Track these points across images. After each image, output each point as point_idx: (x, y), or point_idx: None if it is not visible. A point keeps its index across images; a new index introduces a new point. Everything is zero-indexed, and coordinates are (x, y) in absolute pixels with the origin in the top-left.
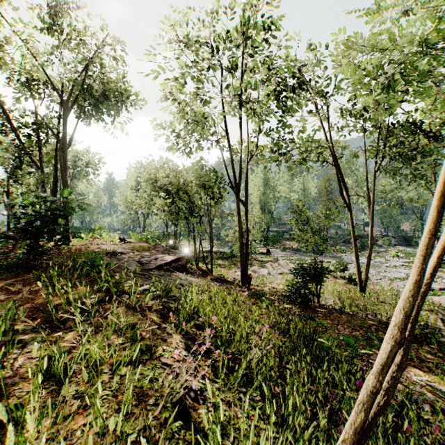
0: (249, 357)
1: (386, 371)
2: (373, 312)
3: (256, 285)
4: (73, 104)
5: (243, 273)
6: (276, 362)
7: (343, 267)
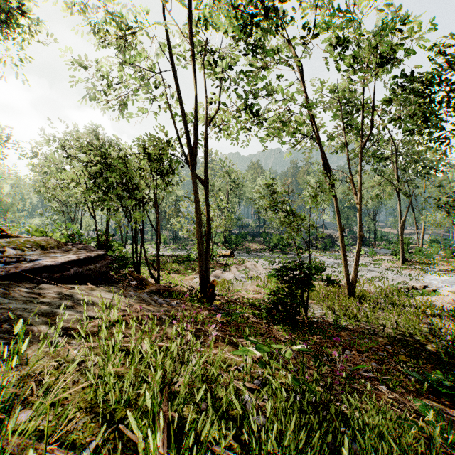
0: None
1: None
2: (380, 325)
3: (220, 294)
4: None
5: (203, 279)
6: None
7: (321, 267)
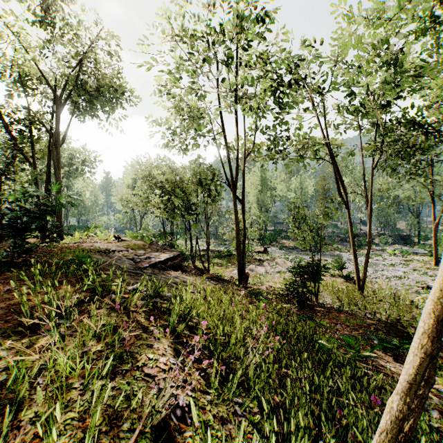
0: (245, 363)
1: (415, 391)
2: (372, 311)
3: (253, 284)
4: (66, 99)
5: (240, 272)
6: (275, 368)
7: (340, 265)
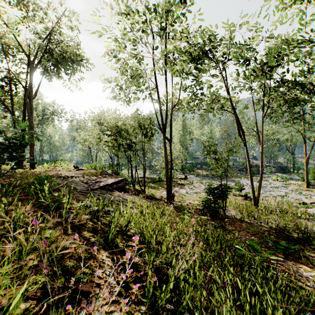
0: (176, 271)
1: None
2: (265, 221)
3: (177, 201)
4: (38, 63)
5: (168, 192)
6: (202, 274)
7: (240, 187)
